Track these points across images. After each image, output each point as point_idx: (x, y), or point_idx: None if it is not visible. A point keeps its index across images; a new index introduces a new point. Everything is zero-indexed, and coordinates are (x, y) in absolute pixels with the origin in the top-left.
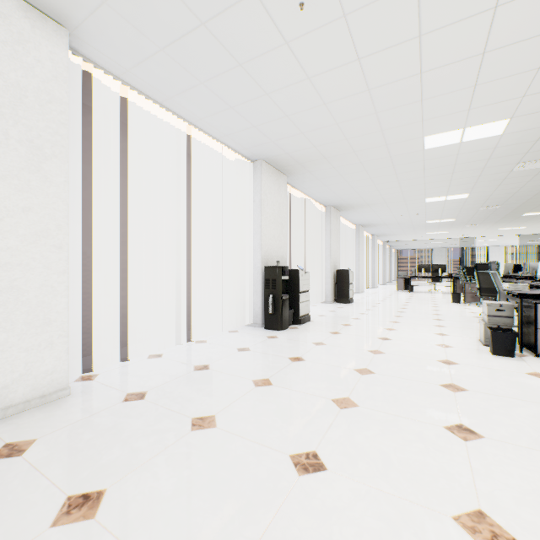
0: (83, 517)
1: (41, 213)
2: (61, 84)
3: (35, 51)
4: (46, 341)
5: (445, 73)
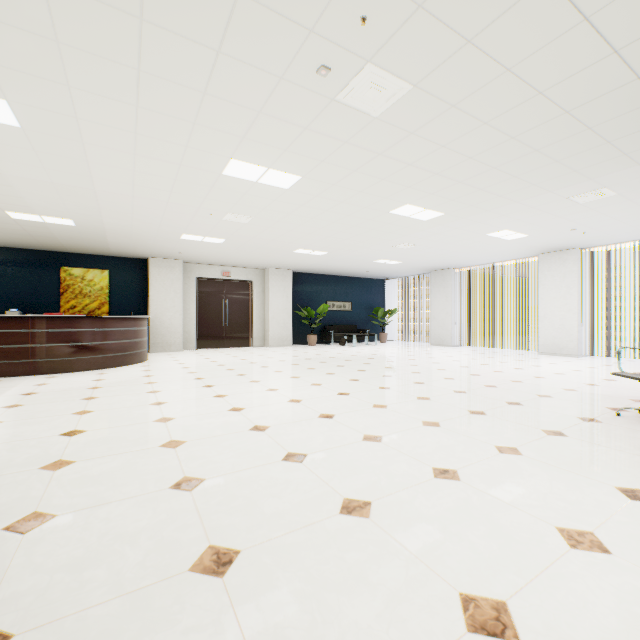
0: (532, 358)
1: (569, 304)
2: (574, 266)
3: (567, 261)
4: (570, 340)
5: None
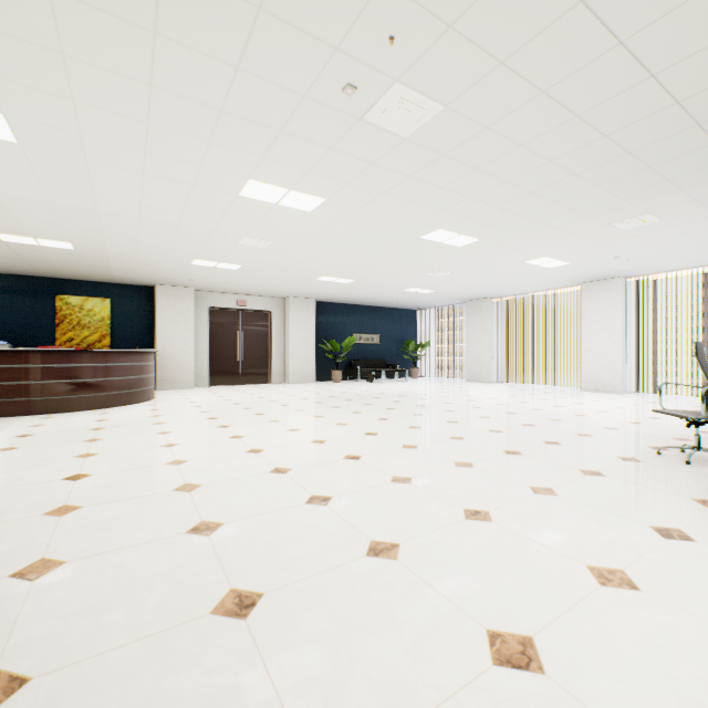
0: (574, 395)
1: (613, 337)
2: (619, 296)
3: (611, 291)
4: (614, 375)
5: (701, 234)
